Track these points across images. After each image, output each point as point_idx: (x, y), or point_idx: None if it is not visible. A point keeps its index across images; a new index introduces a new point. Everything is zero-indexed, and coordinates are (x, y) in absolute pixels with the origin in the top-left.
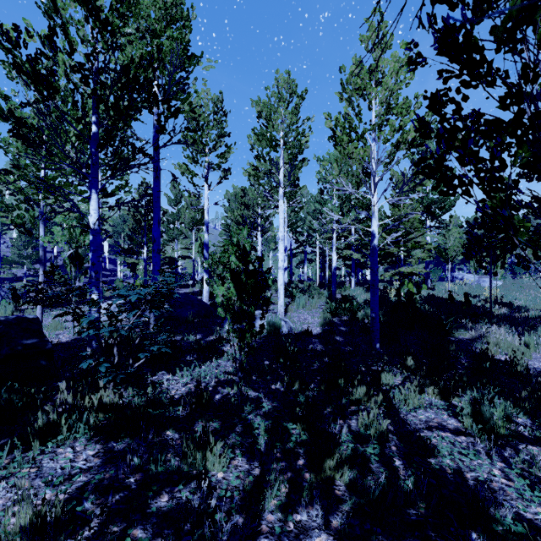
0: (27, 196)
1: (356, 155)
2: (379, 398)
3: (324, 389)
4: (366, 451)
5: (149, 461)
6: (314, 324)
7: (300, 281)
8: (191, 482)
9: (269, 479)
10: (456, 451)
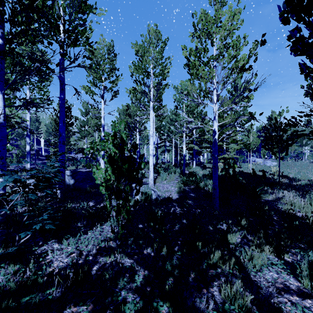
0: None
1: (204, 76)
2: (232, 262)
3: (185, 251)
4: None
5: None
6: (173, 191)
7: (162, 163)
8: None
9: None
10: None
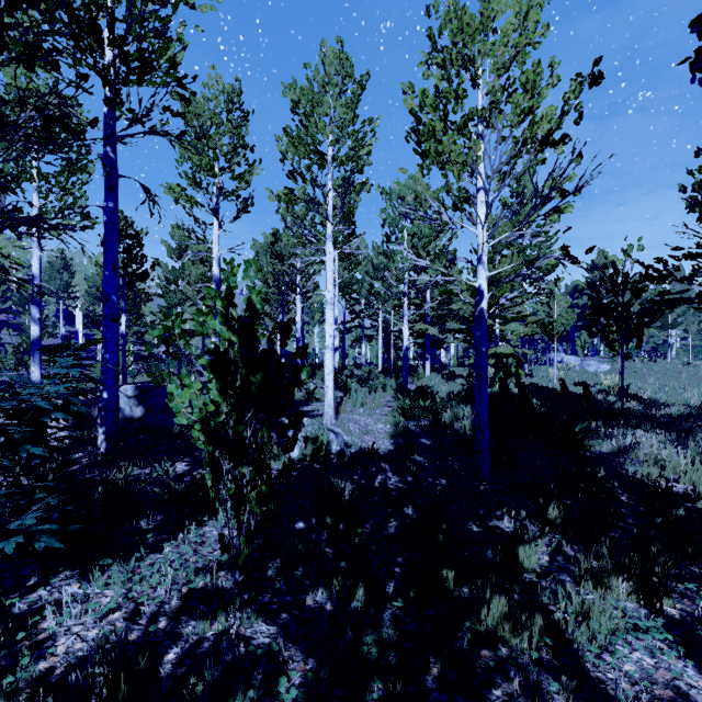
0: None
1: (455, 157)
2: (536, 627)
3: (414, 595)
4: None
5: None
6: (381, 434)
7: (356, 366)
8: None
9: None
10: None
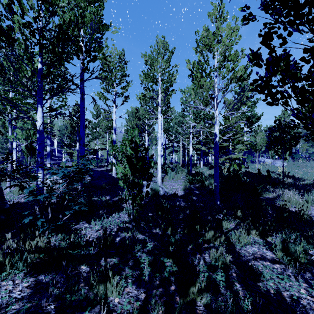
0: (0, 110)
1: (205, 86)
2: (222, 238)
3: (186, 232)
4: (216, 277)
5: (65, 291)
6: (179, 189)
7: (170, 163)
8: (95, 307)
9: (151, 303)
10: (275, 276)
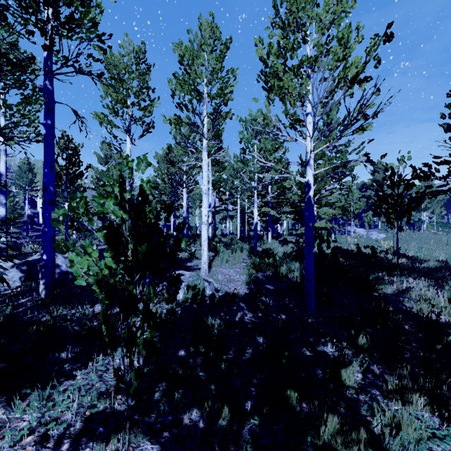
0: None
1: (292, 90)
2: (362, 441)
3: (267, 412)
4: None
5: None
6: (240, 282)
7: (223, 235)
8: None
9: None
10: None
